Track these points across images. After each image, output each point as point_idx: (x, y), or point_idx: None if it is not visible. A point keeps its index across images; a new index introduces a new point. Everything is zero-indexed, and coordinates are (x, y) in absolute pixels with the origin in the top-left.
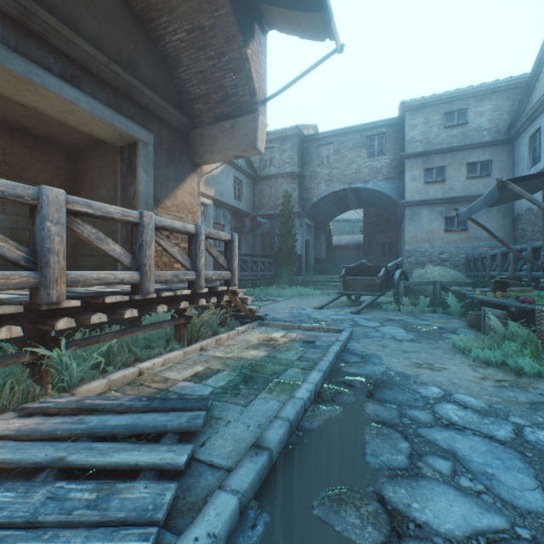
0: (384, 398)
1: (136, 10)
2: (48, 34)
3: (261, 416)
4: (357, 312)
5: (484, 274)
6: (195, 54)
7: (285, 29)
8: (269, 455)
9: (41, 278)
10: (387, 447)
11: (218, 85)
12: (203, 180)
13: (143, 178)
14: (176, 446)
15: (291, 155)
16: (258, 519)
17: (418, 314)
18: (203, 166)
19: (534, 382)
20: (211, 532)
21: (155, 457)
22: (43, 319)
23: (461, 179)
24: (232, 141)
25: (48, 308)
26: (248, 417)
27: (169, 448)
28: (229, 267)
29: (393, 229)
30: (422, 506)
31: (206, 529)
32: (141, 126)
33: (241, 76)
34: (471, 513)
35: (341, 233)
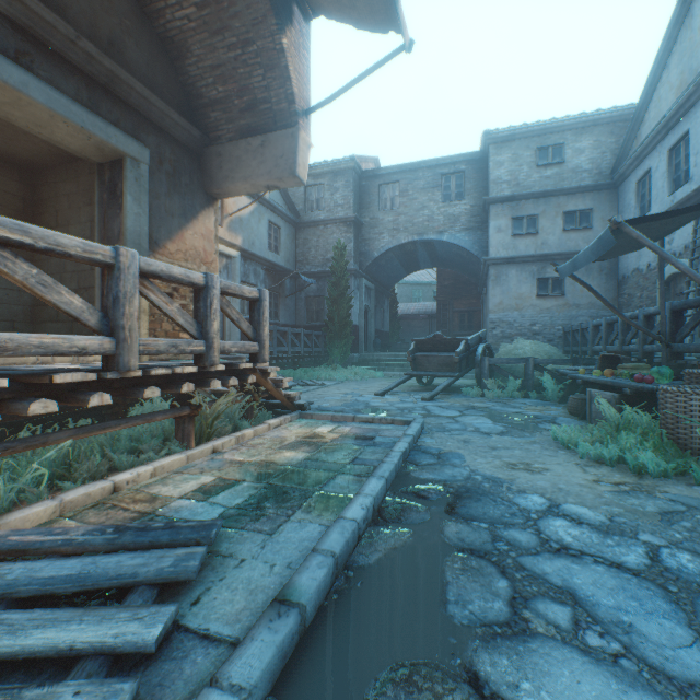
0: (470, 513)
1: None
2: None
3: (293, 550)
4: (430, 398)
5: (586, 350)
6: (210, 40)
7: (335, 14)
8: (300, 615)
9: None
10: (478, 589)
11: (242, 86)
12: (226, 223)
13: (132, 209)
14: (146, 610)
15: (346, 196)
16: None
17: (507, 399)
18: (226, 204)
19: (660, 485)
20: None
21: (107, 633)
22: None
23: (556, 232)
24: (263, 165)
25: None
26: (273, 552)
27: (134, 614)
28: (257, 336)
29: (473, 295)
30: (537, 686)
31: None
32: (130, 135)
33: (275, 74)
34: (609, 694)
35: (409, 299)
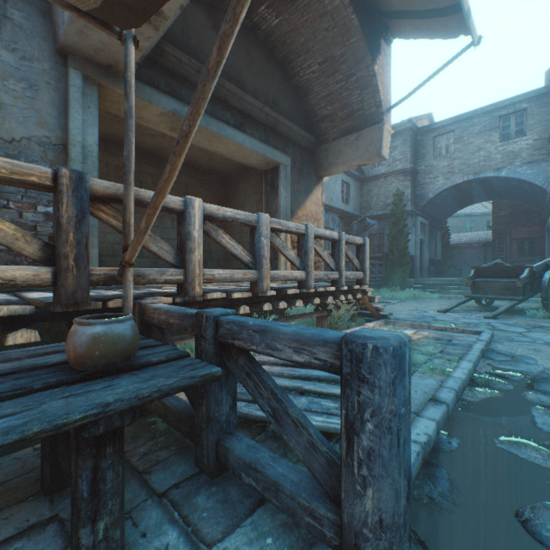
0: (547, 390)
1: (278, 58)
2: (228, 98)
3: (423, 387)
4: (492, 317)
5: None
6: (325, 81)
7: (412, 36)
8: (447, 407)
9: (258, 275)
10: None
11: (343, 103)
12: None
13: (282, 194)
14: None
15: (403, 151)
16: (451, 440)
17: None
18: None
19: None
20: (426, 433)
21: None
22: (252, 303)
23: None
24: (356, 152)
25: (261, 295)
26: (412, 386)
27: None
28: (361, 268)
29: (535, 222)
30: None
31: (422, 431)
32: (281, 152)
33: (367, 91)
34: None
35: (460, 230)
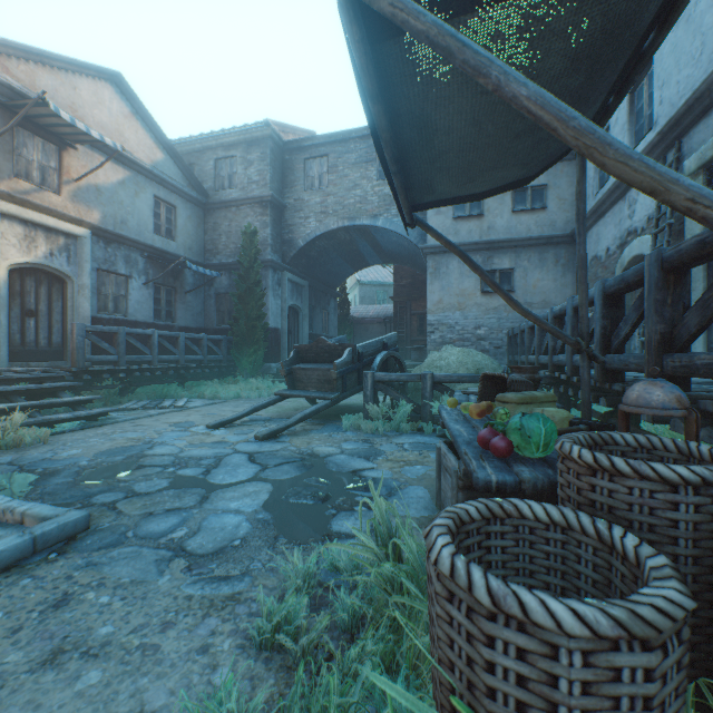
0: None
1: None
2: None
3: None
4: (268, 435)
5: (523, 360)
6: None
7: None
8: None
9: None
10: None
11: None
12: (68, 191)
13: None
14: None
15: (262, 170)
16: None
17: (390, 435)
18: (68, 165)
19: None
20: None
21: None
22: None
23: (505, 214)
24: None
25: None
26: None
27: None
28: None
29: None
30: None
31: None
32: None
33: None
34: None
35: (373, 301)
